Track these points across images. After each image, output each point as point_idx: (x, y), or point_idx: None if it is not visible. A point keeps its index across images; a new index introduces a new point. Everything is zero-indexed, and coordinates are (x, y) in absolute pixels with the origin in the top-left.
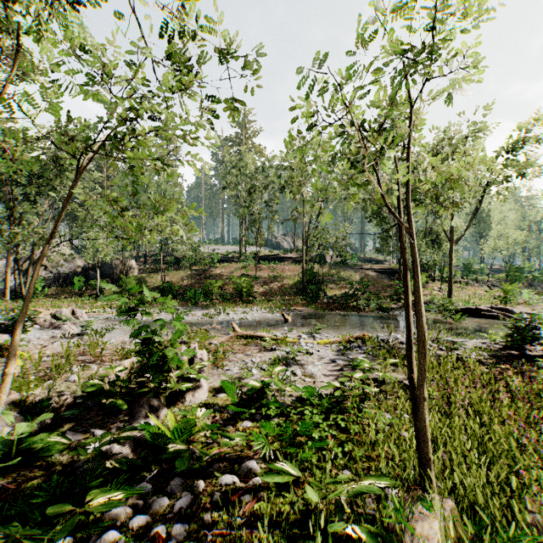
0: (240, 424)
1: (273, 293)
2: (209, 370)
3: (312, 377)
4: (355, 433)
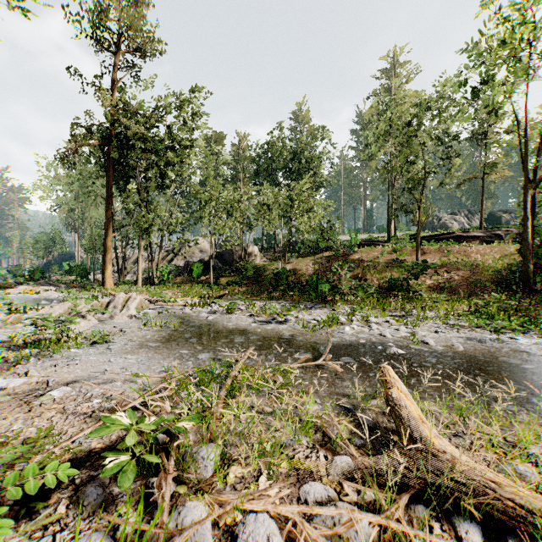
0: None
1: (454, 288)
2: None
3: None
4: None
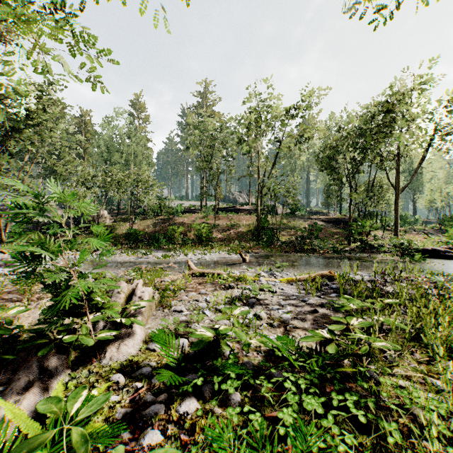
0: (176, 406)
1: (230, 239)
2: (153, 311)
3: (281, 321)
4: (383, 434)
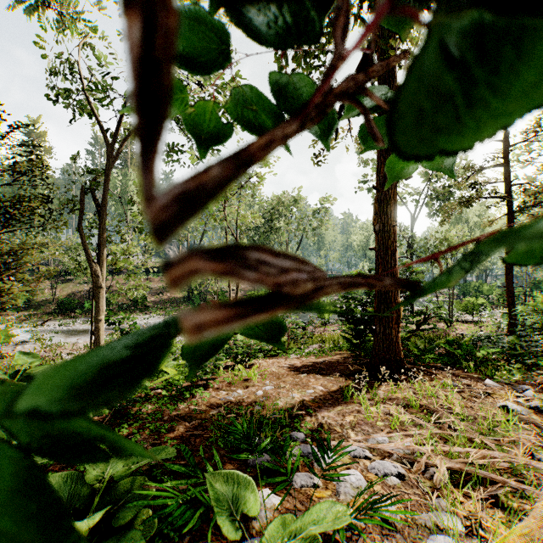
0: None
1: (164, 301)
2: None
3: None
4: None
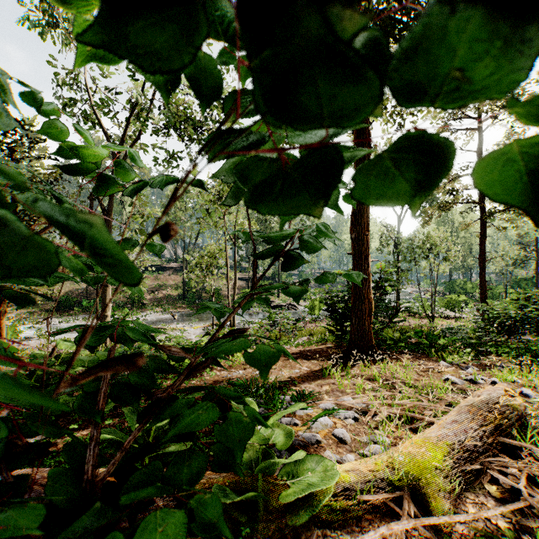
0: None
1: (159, 299)
2: None
3: (191, 339)
4: None
